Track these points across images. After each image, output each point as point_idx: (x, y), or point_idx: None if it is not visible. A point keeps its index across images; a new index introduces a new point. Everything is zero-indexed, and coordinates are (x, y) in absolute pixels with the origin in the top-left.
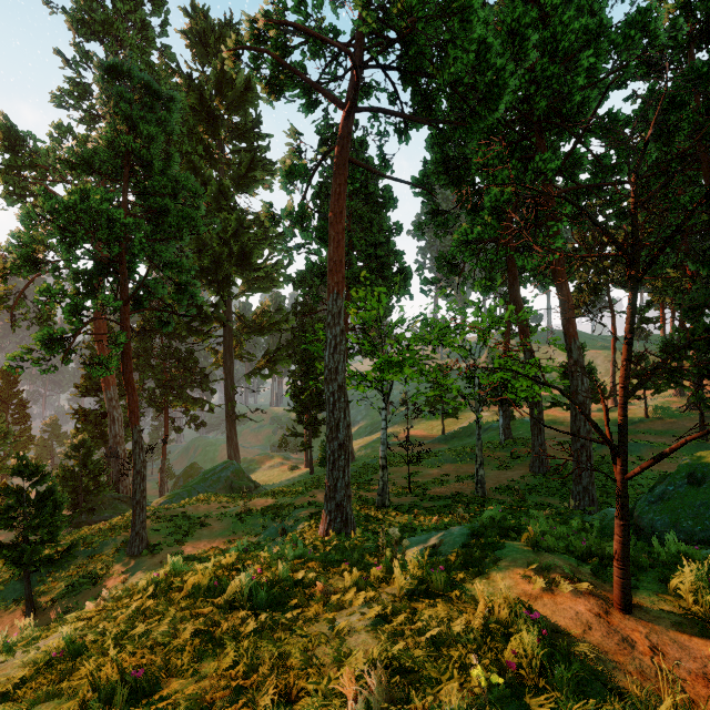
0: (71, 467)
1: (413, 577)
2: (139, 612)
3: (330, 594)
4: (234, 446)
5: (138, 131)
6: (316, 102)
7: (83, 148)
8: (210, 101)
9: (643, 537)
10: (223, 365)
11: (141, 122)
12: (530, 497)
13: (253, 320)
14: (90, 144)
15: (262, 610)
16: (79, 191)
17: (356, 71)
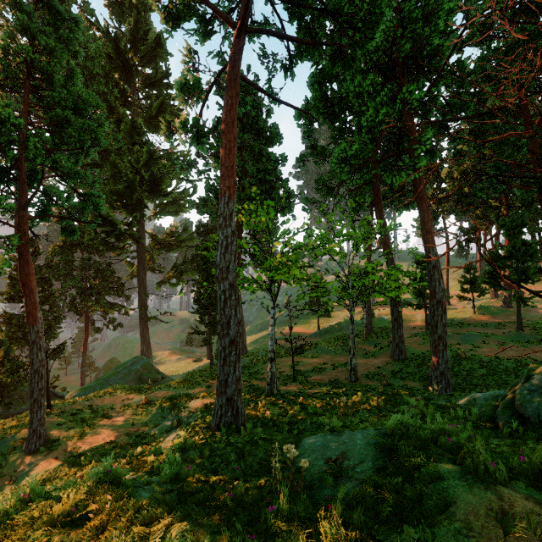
0: None
1: None
2: None
3: None
4: (146, 343)
5: (36, 42)
6: (211, 32)
7: None
8: (124, 52)
9: (531, 427)
10: (137, 275)
11: (38, 32)
12: (395, 381)
13: (163, 238)
14: None
15: None
16: None
17: None
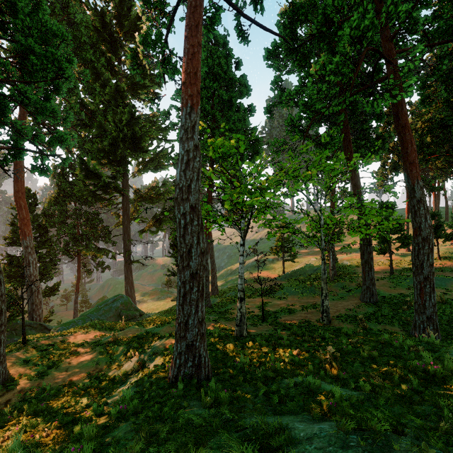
0: None
1: None
2: None
3: None
4: (130, 284)
5: None
6: None
7: None
8: (110, 26)
9: None
10: (122, 224)
11: None
12: (371, 325)
13: (145, 192)
14: None
15: None
16: None
17: None
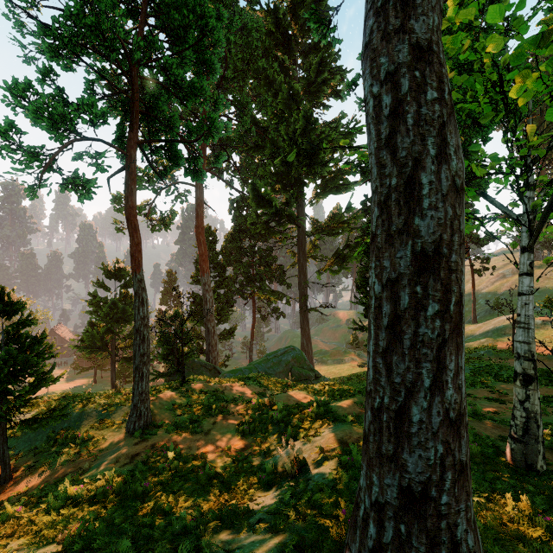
0: (167, 333)
1: None
2: None
3: None
4: (306, 336)
5: None
6: None
7: None
8: (284, 22)
9: None
10: (297, 262)
11: None
12: None
13: (325, 222)
14: None
15: None
16: None
17: None
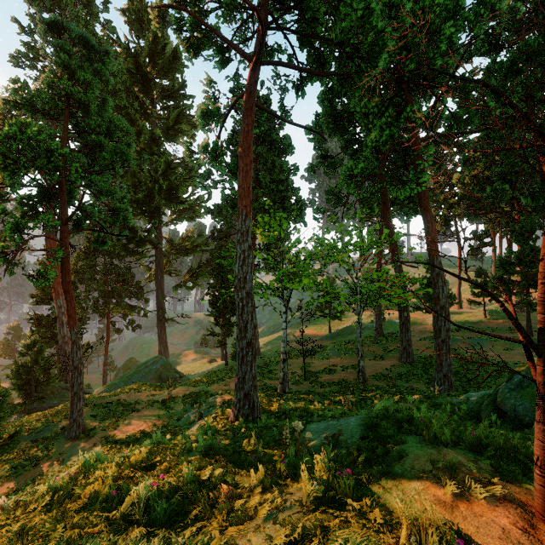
0: (24, 363)
1: (319, 480)
2: (23, 533)
3: (234, 497)
4: (164, 344)
5: (75, 77)
6: (229, 59)
7: (27, 90)
8: (144, 66)
9: (507, 420)
10: (155, 279)
11: (78, 69)
12: (401, 383)
13: (179, 243)
14: (34, 88)
15: (159, 528)
16: (18, 123)
17: (262, 27)
